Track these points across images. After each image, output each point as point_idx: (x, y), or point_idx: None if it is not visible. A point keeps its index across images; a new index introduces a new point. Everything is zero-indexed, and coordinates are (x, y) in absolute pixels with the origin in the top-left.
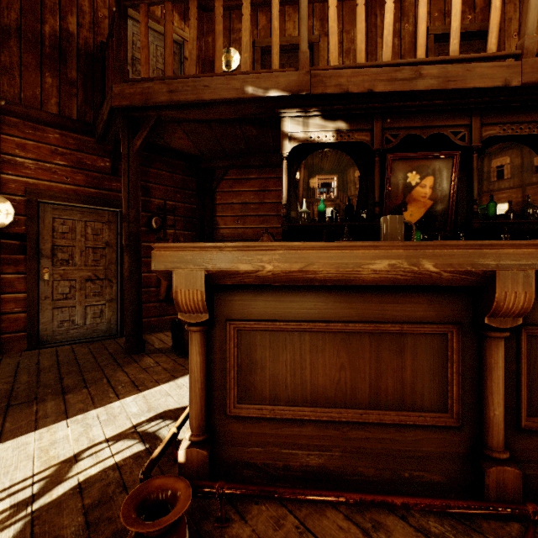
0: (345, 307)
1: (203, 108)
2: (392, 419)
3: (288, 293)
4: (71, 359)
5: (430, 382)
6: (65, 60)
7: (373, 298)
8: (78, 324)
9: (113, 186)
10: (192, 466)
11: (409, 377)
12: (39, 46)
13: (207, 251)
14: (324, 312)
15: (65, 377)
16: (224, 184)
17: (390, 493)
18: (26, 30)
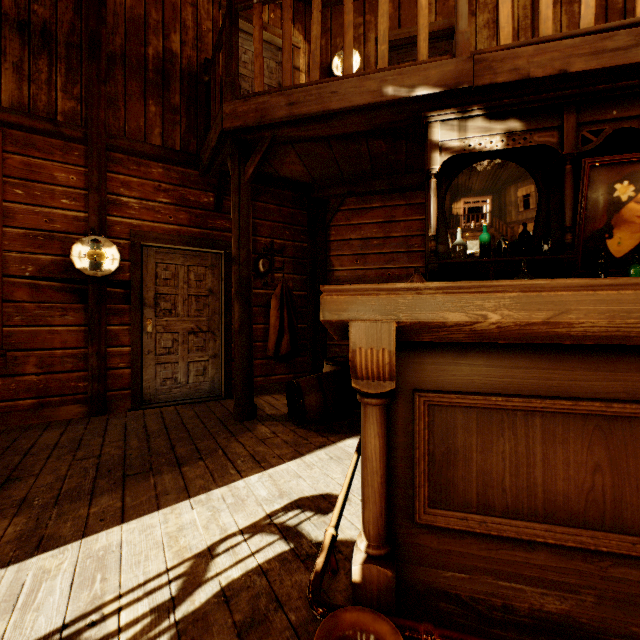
0: (603, 377)
1: (328, 121)
2: None
3: (508, 355)
4: (178, 423)
5: None
6: (169, 84)
7: None
8: (181, 382)
9: (216, 224)
10: (370, 588)
11: None
12: (143, 72)
13: (398, 295)
14: (568, 384)
15: (177, 445)
16: (340, 216)
17: None
18: (130, 56)
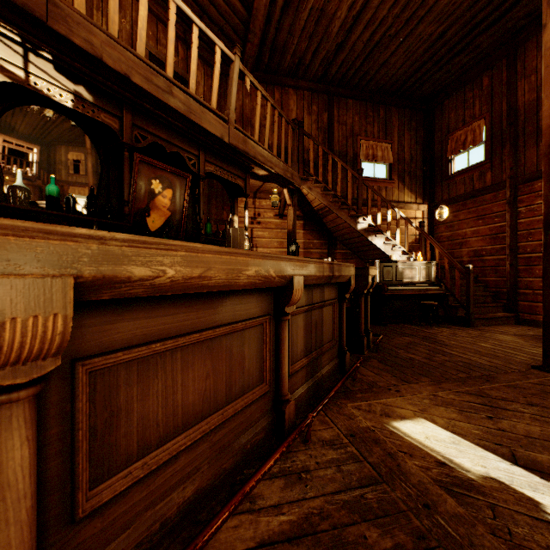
0: (211, 313)
1: None
2: (242, 404)
3: (162, 305)
4: None
5: (257, 364)
6: None
7: (229, 301)
8: None
9: None
10: None
11: (247, 364)
12: None
13: (78, 243)
14: (196, 321)
15: None
16: None
17: (265, 461)
18: None
